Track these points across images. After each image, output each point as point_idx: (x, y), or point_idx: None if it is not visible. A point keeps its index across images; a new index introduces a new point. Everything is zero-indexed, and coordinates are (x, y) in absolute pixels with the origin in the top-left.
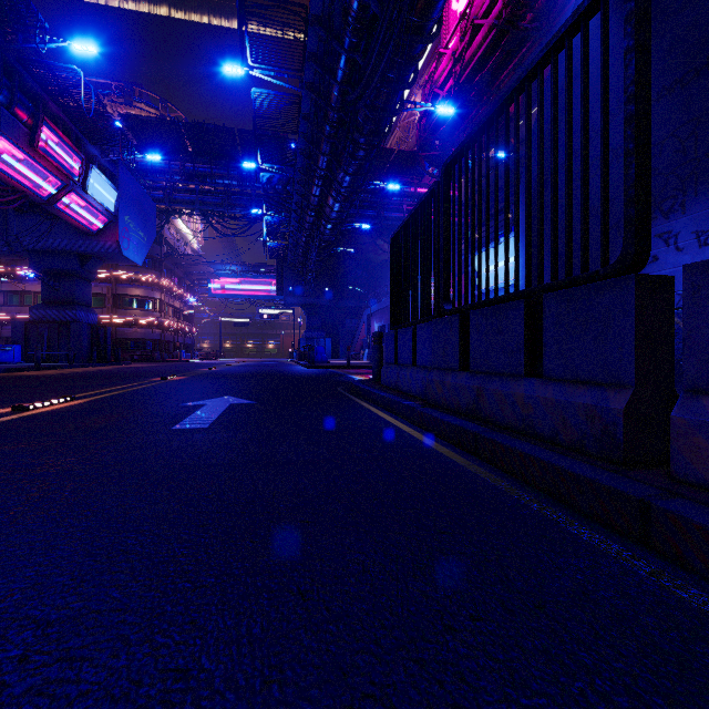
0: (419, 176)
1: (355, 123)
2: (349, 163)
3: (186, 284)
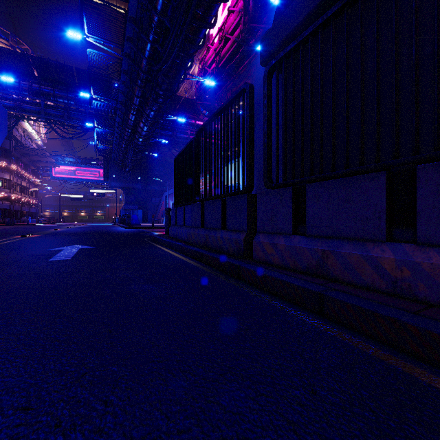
0: (197, 114)
1: (156, 83)
2: (153, 104)
3: (31, 169)
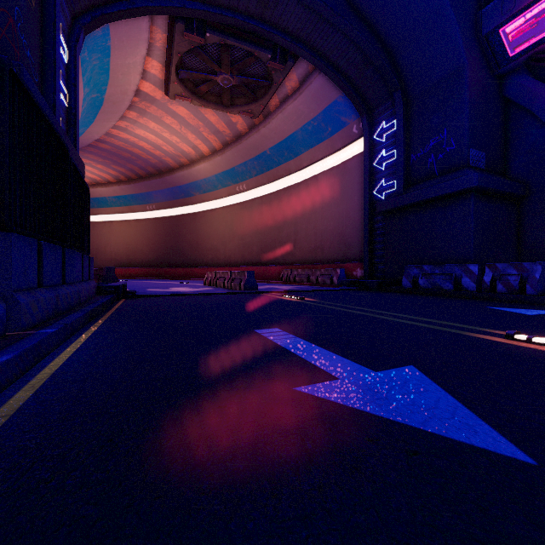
0: None
1: None
2: None
3: None
